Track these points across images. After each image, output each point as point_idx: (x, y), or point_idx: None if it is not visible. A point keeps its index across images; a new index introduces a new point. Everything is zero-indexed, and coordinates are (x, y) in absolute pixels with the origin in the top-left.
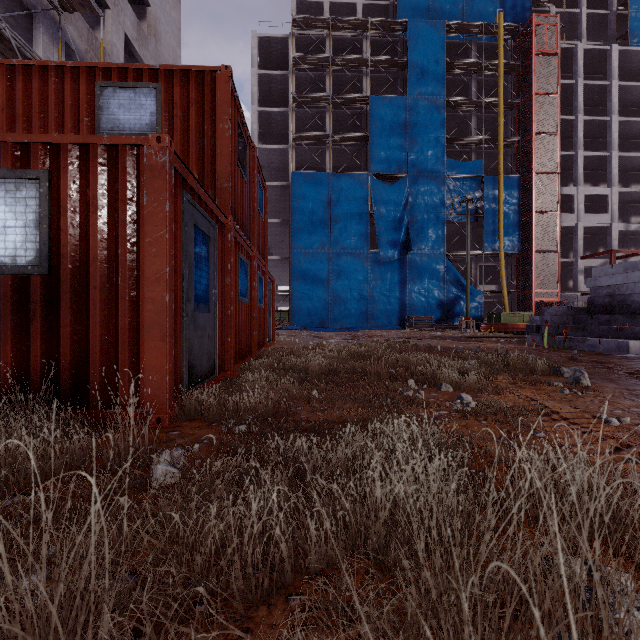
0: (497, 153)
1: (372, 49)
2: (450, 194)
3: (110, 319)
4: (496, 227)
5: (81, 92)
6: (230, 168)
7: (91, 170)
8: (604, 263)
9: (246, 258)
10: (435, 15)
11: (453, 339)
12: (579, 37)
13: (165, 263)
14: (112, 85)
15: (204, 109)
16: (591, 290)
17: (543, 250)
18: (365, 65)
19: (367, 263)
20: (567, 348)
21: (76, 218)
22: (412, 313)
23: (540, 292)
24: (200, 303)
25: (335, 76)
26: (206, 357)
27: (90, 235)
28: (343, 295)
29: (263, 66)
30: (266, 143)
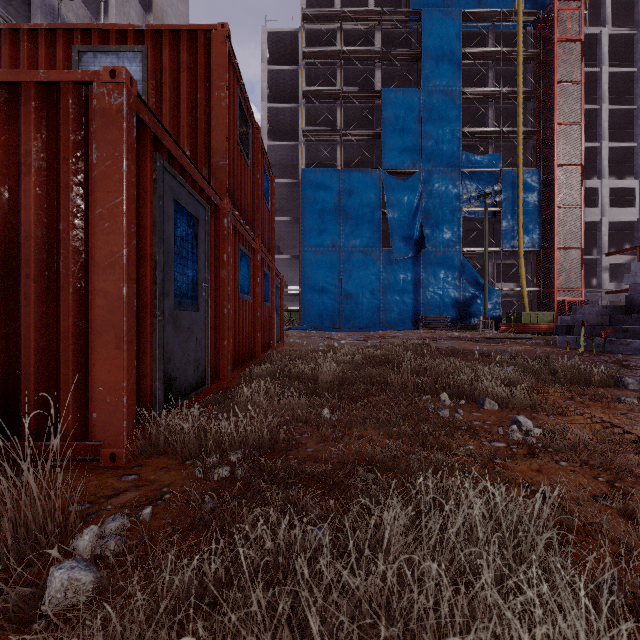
0: (516, 146)
1: (384, 41)
2: (466, 189)
3: (49, 319)
4: (515, 223)
5: (57, 58)
6: (227, 143)
7: (23, 117)
8: (631, 260)
9: (248, 250)
10: (450, 4)
11: (473, 340)
12: (603, 23)
13: (121, 242)
14: (92, 49)
15: (197, 75)
16: (630, 287)
17: (565, 246)
18: (377, 57)
19: (379, 261)
20: (606, 351)
21: (4, 183)
22: (426, 313)
23: (562, 291)
24: (184, 299)
25: (346, 70)
26: (193, 365)
27: (22, 205)
28: (355, 294)
29: (273, 62)
30: (276, 140)
